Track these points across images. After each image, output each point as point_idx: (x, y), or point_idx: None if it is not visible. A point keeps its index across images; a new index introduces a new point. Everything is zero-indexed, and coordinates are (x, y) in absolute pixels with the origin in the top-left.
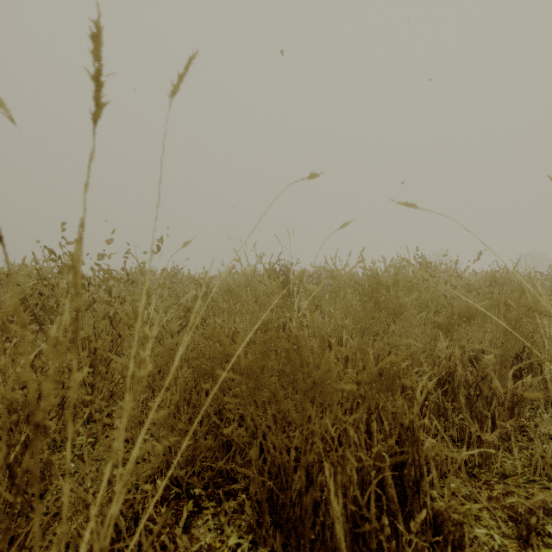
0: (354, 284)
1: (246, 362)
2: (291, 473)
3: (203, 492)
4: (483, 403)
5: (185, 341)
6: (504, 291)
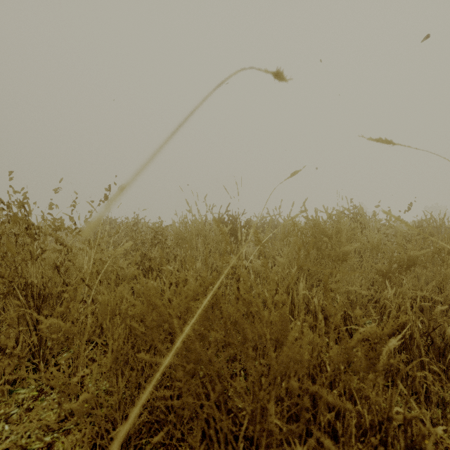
0: (297, 232)
1: None
2: None
3: None
4: (434, 354)
5: None
6: (446, 239)
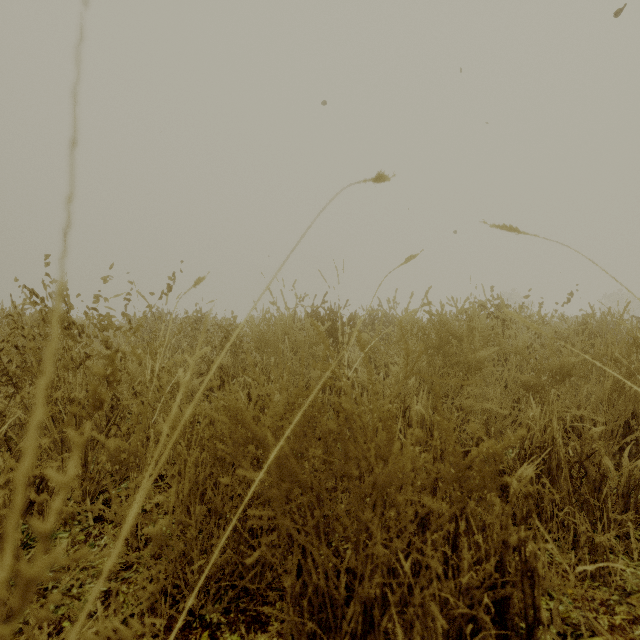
0: (417, 332)
1: (280, 449)
2: (343, 607)
3: (223, 618)
4: (589, 488)
5: (149, 471)
6: (610, 342)
